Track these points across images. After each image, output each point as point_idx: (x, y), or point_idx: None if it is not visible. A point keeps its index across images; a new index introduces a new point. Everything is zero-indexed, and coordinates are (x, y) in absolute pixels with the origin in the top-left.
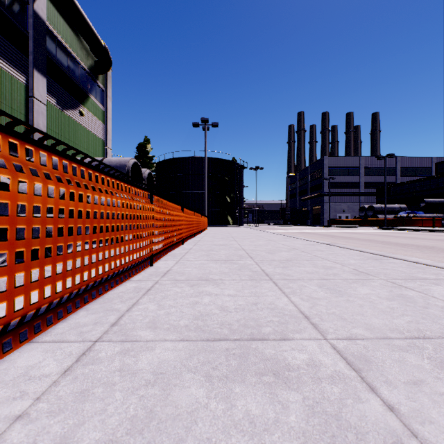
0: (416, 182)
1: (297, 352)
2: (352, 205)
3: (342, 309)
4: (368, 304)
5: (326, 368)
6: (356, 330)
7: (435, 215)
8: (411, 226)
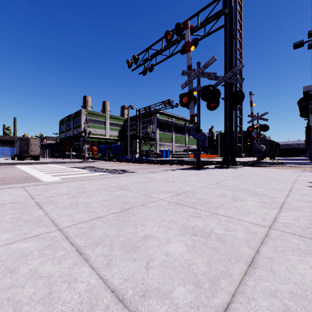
0: None
1: None
2: None
3: None
4: None
5: None
6: None
7: None
8: None
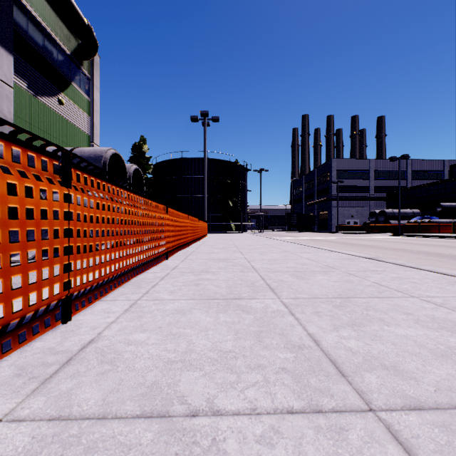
0: (430, 185)
1: None
2: (361, 210)
3: None
4: None
5: None
6: None
7: (452, 220)
8: (427, 232)
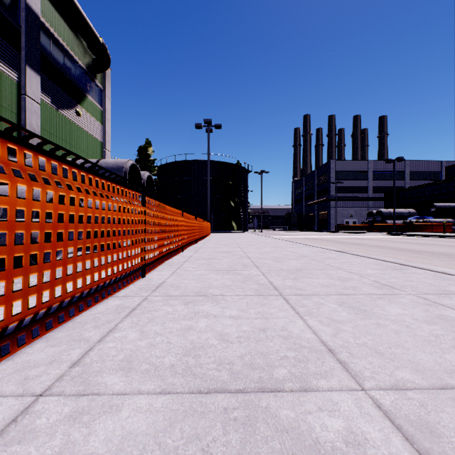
0: (426, 186)
1: (327, 414)
2: (359, 210)
3: (374, 338)
4: (405, 329)
5: (375, 448)
6: (401, 373)
7: (445, 220)
8: (420, 232)
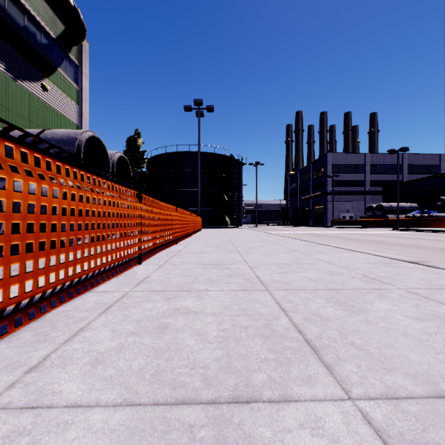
0: (428, 179)
1: None
2: (356, 205)
3: None
4: None
5: None
6: None
7: None
8: (427, 227)
